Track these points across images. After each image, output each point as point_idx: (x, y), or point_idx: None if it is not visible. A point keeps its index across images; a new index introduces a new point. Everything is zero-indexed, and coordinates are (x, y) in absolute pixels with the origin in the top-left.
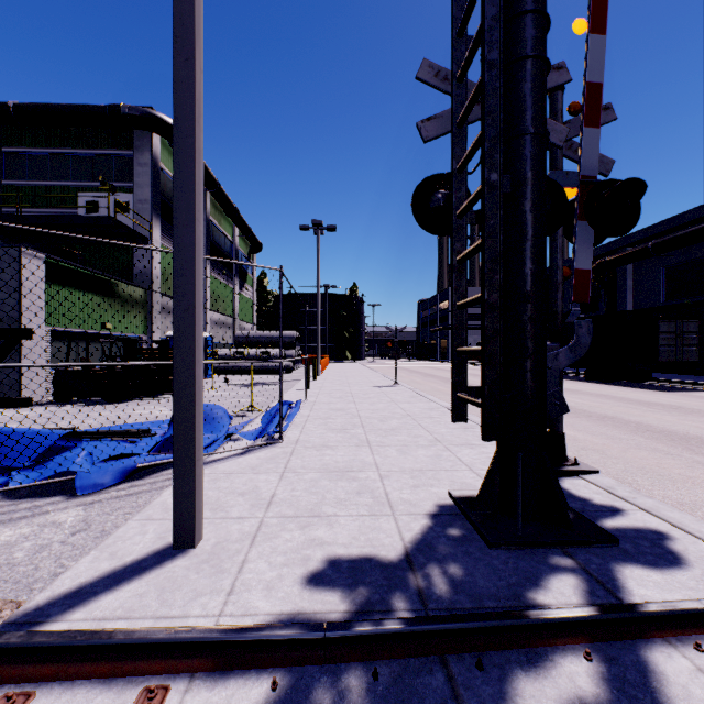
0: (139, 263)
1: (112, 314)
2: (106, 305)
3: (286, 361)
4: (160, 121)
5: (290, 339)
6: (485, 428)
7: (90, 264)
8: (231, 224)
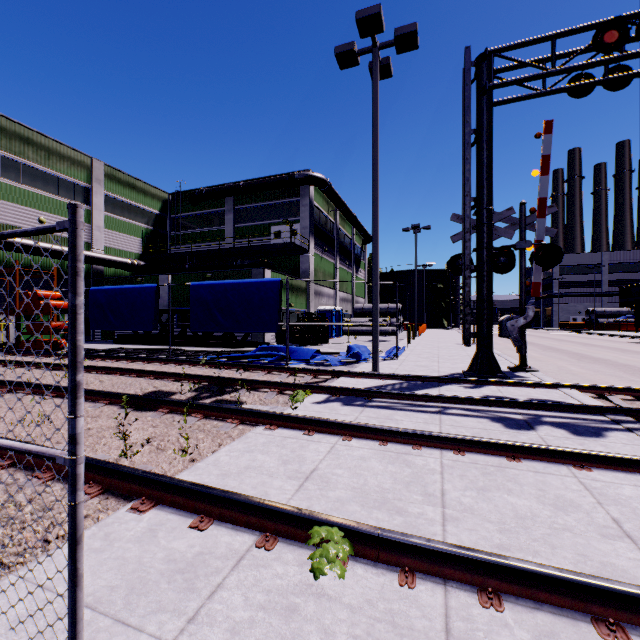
0: (302, 266)
1: (293, 298)
2: (290, 293)
3: (391, 326)
4: (315, 178)
5: (394, 310)
6: (465, 342)
7: (276, 268)
8: (350, 227)
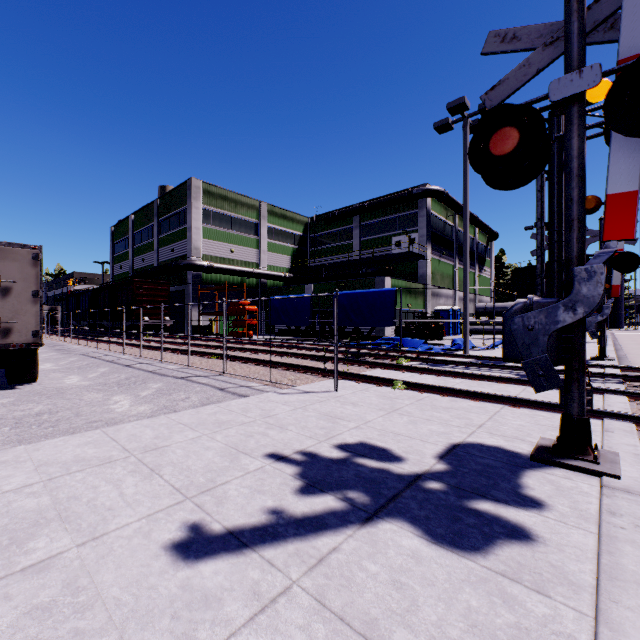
0: (420, 270)
1: (410, 299)
2: (408, 295)
3: None
4: (431, 191)
5: None
6: None
7: (396, 273)
8: (472, 226)
